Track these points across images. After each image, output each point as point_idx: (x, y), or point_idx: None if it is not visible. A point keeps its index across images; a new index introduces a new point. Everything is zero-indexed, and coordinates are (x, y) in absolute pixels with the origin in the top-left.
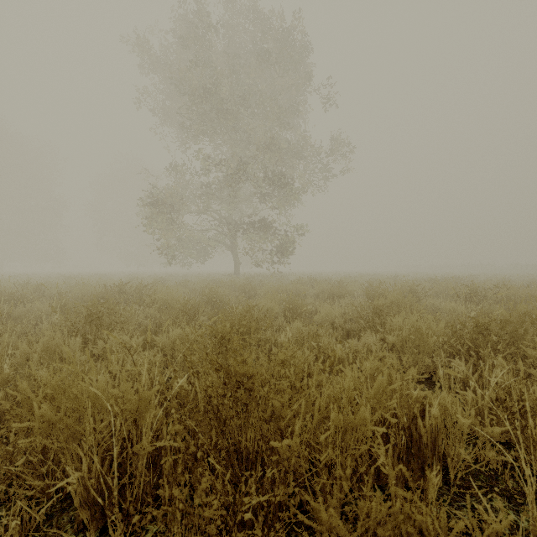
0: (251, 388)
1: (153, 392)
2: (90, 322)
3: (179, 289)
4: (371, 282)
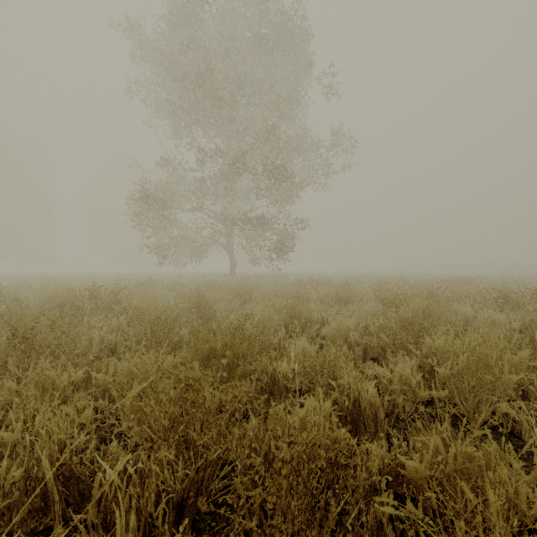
0: None
1: None
2: (15, 345)
3: (165, 293)
4: (380, 284)
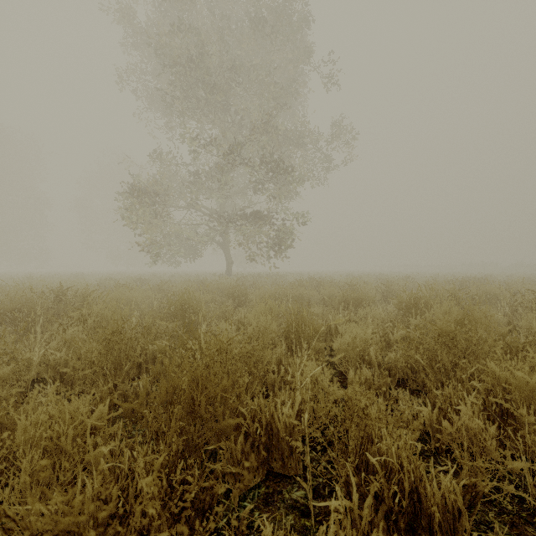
0: None
1: None
2: None
3: (149, 294)
4: (389, 284)
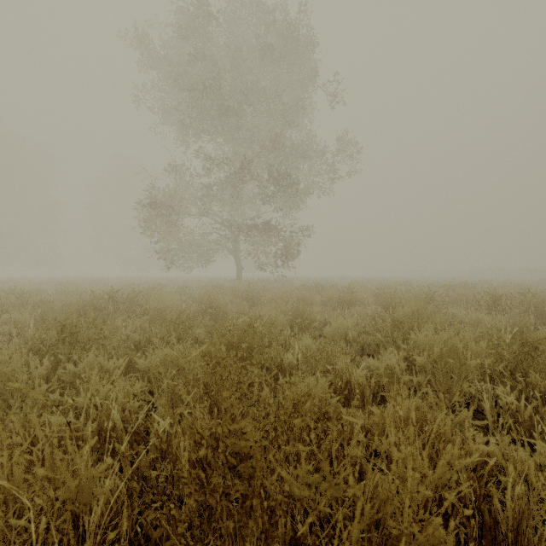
0: (250, 473)
1: (102, 469)
2: (63, 339)
3: (177, 297)
4: (382, 288)
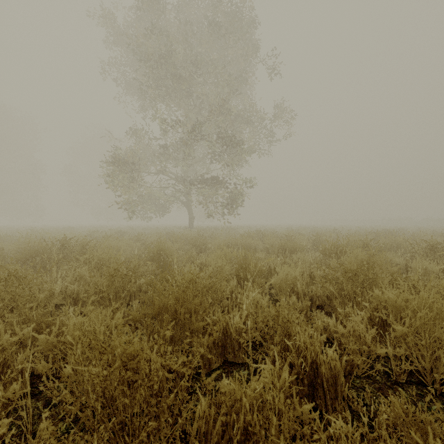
0: None
1: None
2: None
3: (130, 243)
4: (318, 235)
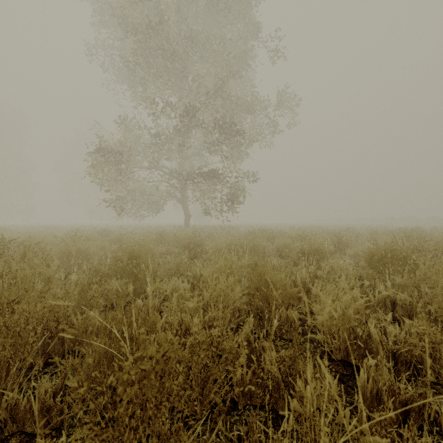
0: None
1: None
2: None
3: (105, 246)
4: (340, 235)
